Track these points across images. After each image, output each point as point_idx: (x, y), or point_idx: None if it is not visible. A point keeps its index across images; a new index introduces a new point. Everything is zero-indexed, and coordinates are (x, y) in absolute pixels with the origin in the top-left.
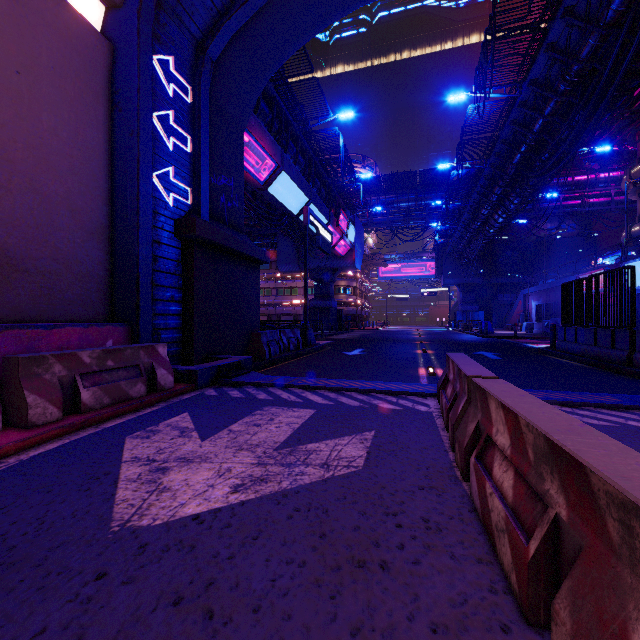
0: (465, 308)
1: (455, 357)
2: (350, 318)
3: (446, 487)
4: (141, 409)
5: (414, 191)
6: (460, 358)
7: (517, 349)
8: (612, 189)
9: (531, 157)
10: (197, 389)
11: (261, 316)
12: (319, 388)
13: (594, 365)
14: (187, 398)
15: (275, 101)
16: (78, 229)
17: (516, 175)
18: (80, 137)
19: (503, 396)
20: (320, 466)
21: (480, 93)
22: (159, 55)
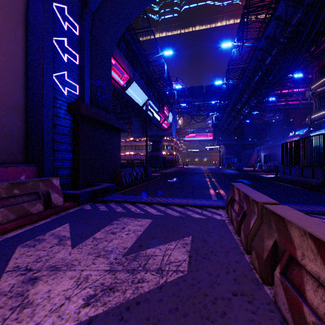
0: (227, 156)
1: (238, 186)
2: (169, 161)
3: (253, 292)
4: (38, 221)
5: (202, 96)
6: (242, 186)
7: (258, 178)
8: (300, 97)
9: (263, 78)
10: (79, 205)
11: (123, 160)
12: (154, 203)
13: (302, 187)
14: (71, 212)
15: (129, 43)
16: (2, 105)
17: (255, 88)
18: (3, 48)
19: (306, 225)
20: (156, 271)
21: (240, 41)
22: (58, 4)
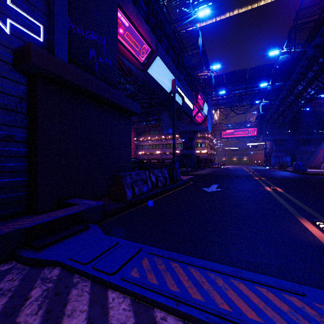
0: (277, 154)
1: None
2: (204, 161)
3: None
4: None
5: (244, 83)
6: None
7: None
8: None
9: None
10: None
11: (154, 160)
12: (164, 308)
13: None
14: None
15: (151, 2)
16: None
17: None
18: None
19: None
20: None
21: None
22: None
